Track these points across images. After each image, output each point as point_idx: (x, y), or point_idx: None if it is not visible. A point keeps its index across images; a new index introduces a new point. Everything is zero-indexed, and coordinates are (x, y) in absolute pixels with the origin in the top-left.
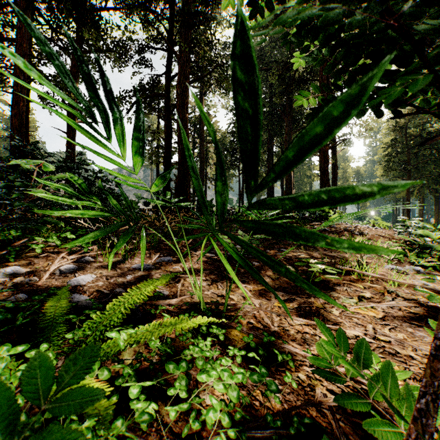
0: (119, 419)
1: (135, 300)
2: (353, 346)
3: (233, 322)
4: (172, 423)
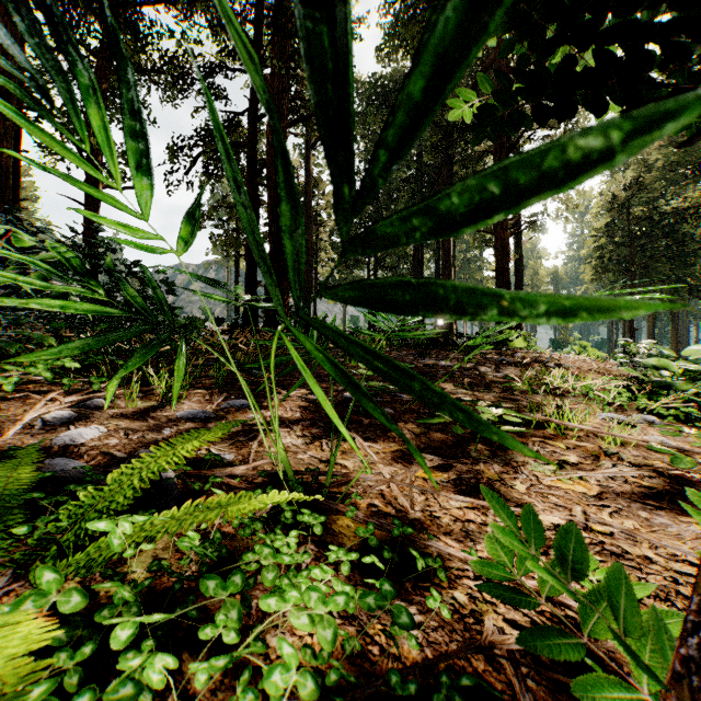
0: (84, 693)
1: (162, 465)
2: (549, 542)
3: (343, 504)
4: (205, 694)
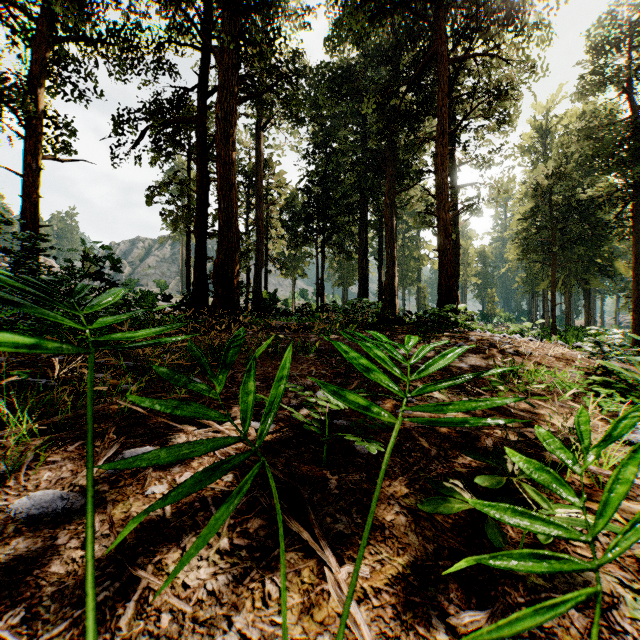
0: None
1: None
2: None
3: None
4: None
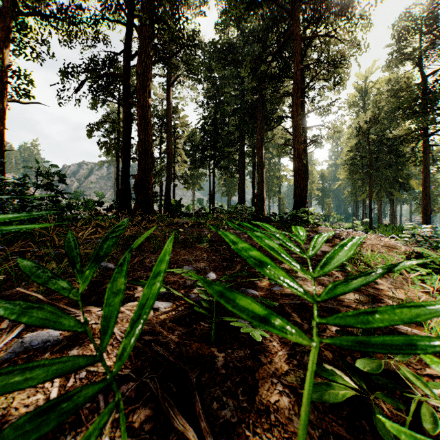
0: None
1: None
2: None
3: None
4: None
